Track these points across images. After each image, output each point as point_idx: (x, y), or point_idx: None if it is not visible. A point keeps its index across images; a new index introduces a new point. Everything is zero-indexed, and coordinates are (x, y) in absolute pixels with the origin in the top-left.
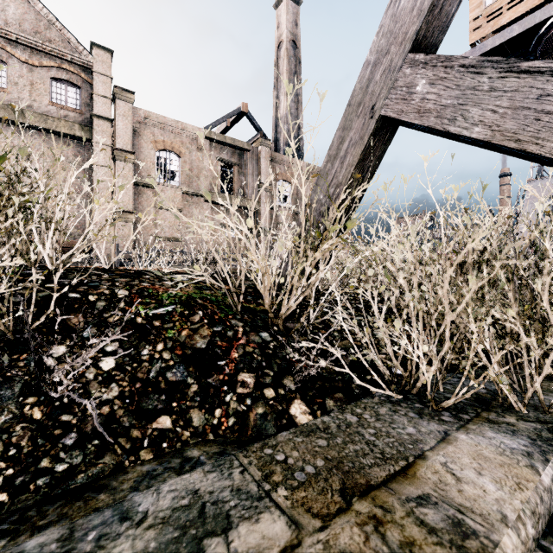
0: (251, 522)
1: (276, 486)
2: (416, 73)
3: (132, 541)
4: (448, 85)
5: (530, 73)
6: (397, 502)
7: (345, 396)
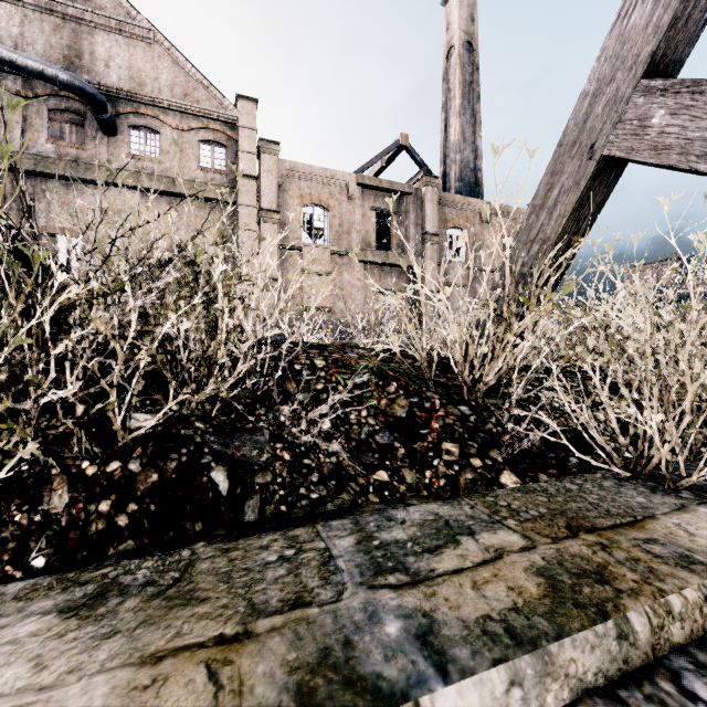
0: (490, 533)
1: (505, 518)
2: (652, 103)
3: (403, 530)
4: (697, 115)
5: None
6: (623, 539)
7: (560, 473)
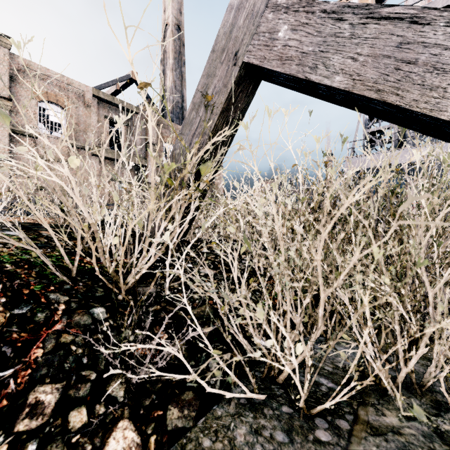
0: None
1: None
2: (279, 18)
3: None
4: (310, 32)
5: (391, 20)
6: None
7: (196, 394)
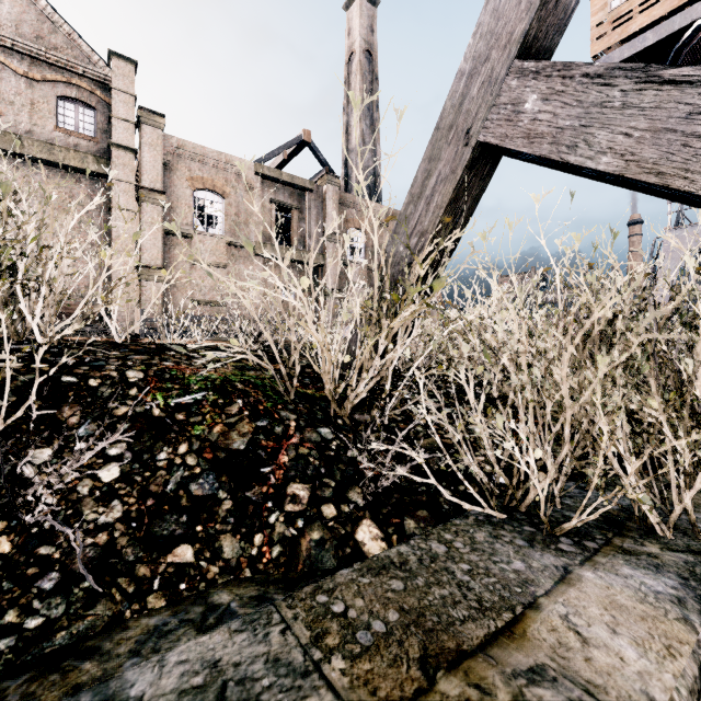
0: None
1: (329, 654)
2: (525, 86)
3: None
4: (567, 102)
5: (677, 84)
6: (499, 678)
7: (430, 514)
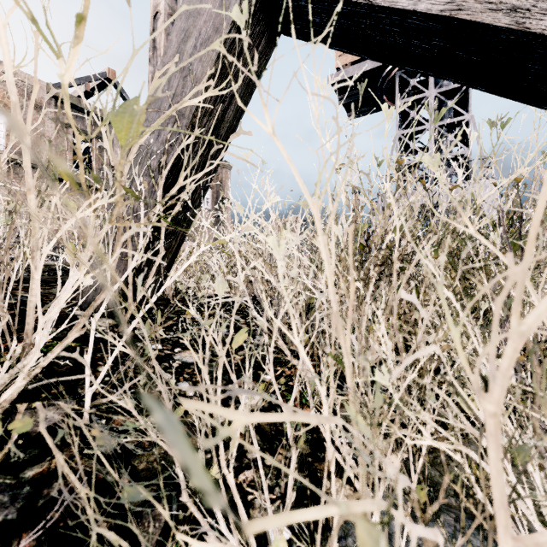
0: None
1: None
2: None
3: None
4: None
5: None
6: None
7: None
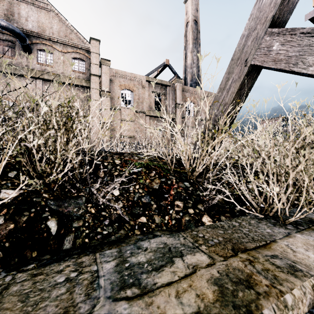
0: (192, 255)
1: (200, 245)
2: (273, 39)
3: (144, 255)
4: (293, 45)
5: None
6: (260, 256)
7: (231, 215)
